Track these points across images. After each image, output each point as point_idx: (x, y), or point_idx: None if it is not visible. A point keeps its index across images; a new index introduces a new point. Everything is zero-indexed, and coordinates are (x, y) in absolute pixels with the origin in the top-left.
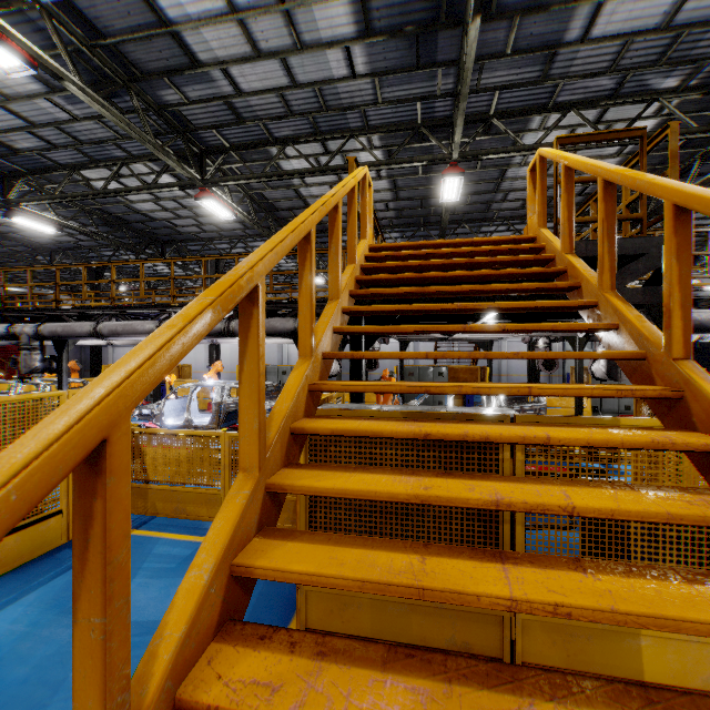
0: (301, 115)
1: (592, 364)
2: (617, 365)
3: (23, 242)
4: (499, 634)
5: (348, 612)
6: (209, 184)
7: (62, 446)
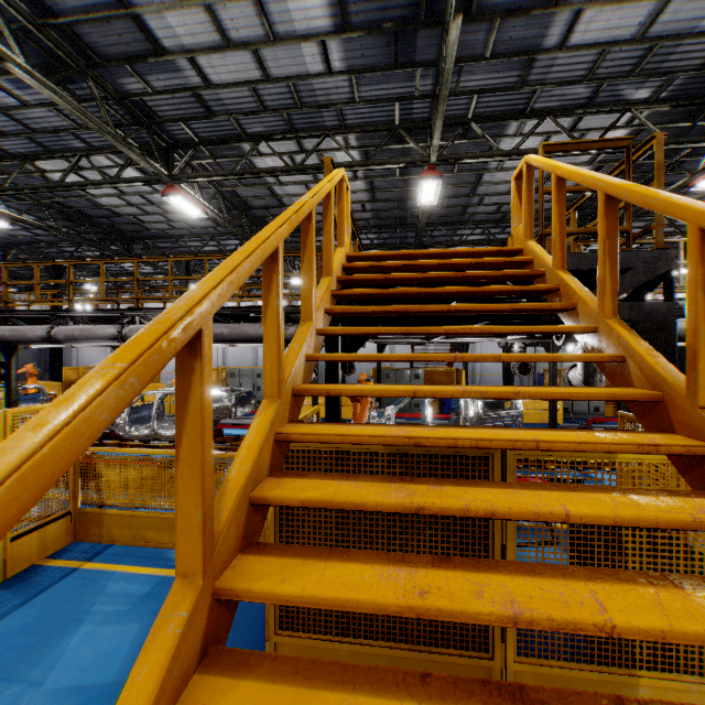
0: (274, 111)
1: (569, 372)
2: (593, 374)
3: None
4: None
5: None
6: (176, 180)
7: None
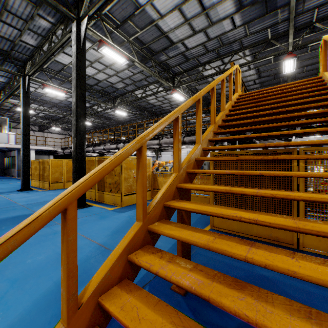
0: (212, 51)
1: None
2: None
3: (116, 120)
4: (292, 235)
5: (228, 222)
6: (175, 87)
7: (175, 113)
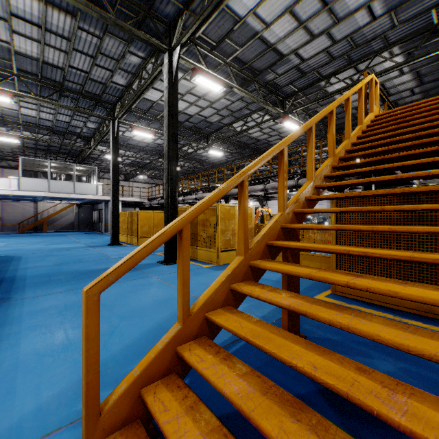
0: (339, 58)
1: None
2: None
3: (209, 163)
4: None
5: None
6: (287, 114)
7: (279, 146)
